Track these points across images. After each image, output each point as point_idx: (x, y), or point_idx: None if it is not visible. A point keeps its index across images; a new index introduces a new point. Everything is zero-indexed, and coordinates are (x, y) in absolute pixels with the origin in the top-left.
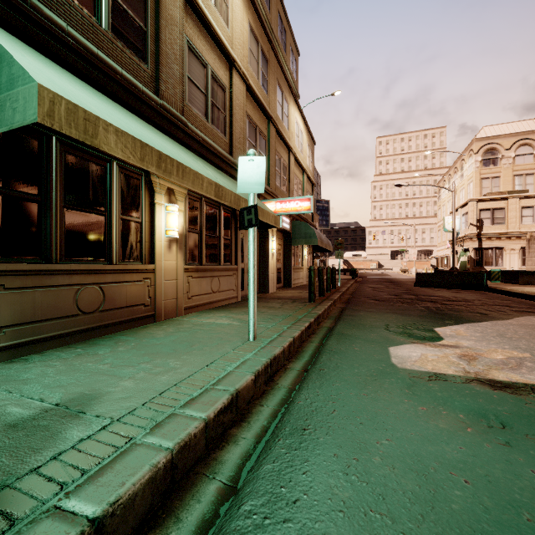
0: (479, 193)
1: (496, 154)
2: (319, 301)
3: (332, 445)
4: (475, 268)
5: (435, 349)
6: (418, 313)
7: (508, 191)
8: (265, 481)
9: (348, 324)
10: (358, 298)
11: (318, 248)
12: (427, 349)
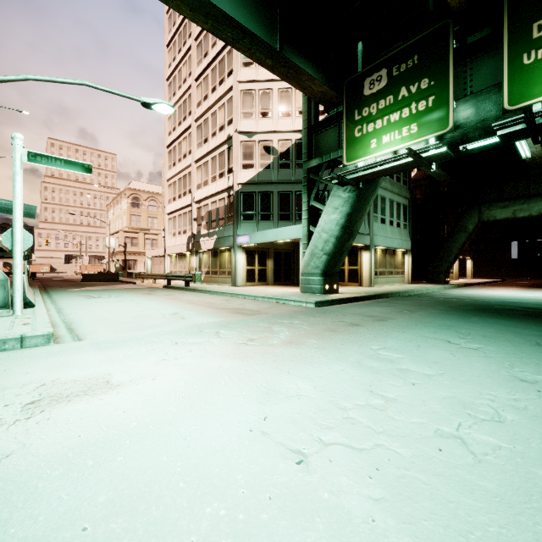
0: (130, 223)
1: (139, 201)
2: (31, 286)
3: (60, 292)
4: (123, 271)
5: (79, 289)
6: (78, 286)
7: (141, 228)
8: (53, 293)
9: (52, 289)
10: (48, 285)
11: (3, 256)
12: (77, 289)
